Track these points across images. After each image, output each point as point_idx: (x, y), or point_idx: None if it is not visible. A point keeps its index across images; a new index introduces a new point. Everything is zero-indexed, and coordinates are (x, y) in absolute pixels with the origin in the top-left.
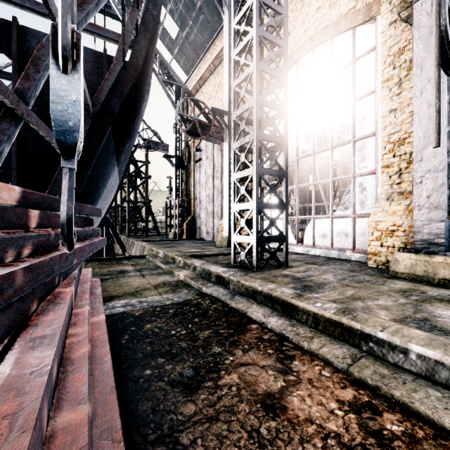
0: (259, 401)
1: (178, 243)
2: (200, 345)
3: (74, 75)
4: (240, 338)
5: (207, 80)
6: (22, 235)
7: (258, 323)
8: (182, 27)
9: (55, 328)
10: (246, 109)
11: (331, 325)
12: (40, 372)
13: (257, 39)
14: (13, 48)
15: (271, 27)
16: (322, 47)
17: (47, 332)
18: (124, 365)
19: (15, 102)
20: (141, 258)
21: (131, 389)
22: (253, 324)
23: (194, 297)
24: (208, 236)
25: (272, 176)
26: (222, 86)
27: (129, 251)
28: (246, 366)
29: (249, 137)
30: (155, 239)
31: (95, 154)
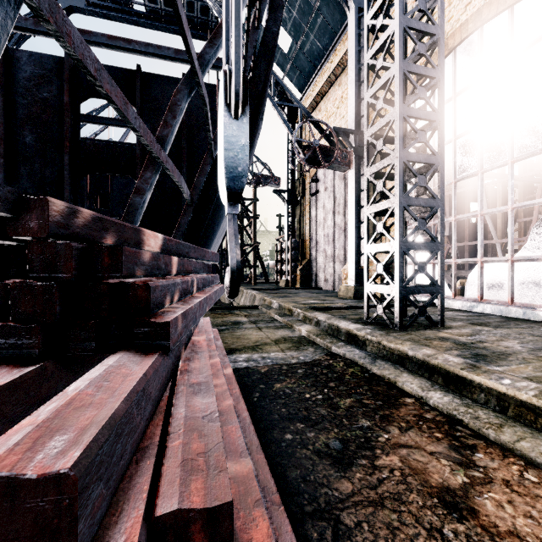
0: (434, 495)
1: (292, 293)
2: (343, 415)
3: (243, 119)
4: (393, 413)
5: (325, 95)
6: (174, 282)
7: (413, 396)
8: (296, 37)
9: (206, 376)
10: (384, 124)
11: (529, 413)
12: (210, 417)
13: (401, 32)
14: (137, 97)
15: (420, 11)
16: (495, 22)
17: (200, 380)
18: (262, 425)
19: (158, 151)
20: (253, 308)
21: (274, 451)
22: (407, 397)
23: (323, 357)
24: (327, 285)
25: (420, 207)
26: (345, 99)
27: (237, 300)
28: (408, 449)
29: (390, 159)
30: (264, 287)
31: (215, 195)
